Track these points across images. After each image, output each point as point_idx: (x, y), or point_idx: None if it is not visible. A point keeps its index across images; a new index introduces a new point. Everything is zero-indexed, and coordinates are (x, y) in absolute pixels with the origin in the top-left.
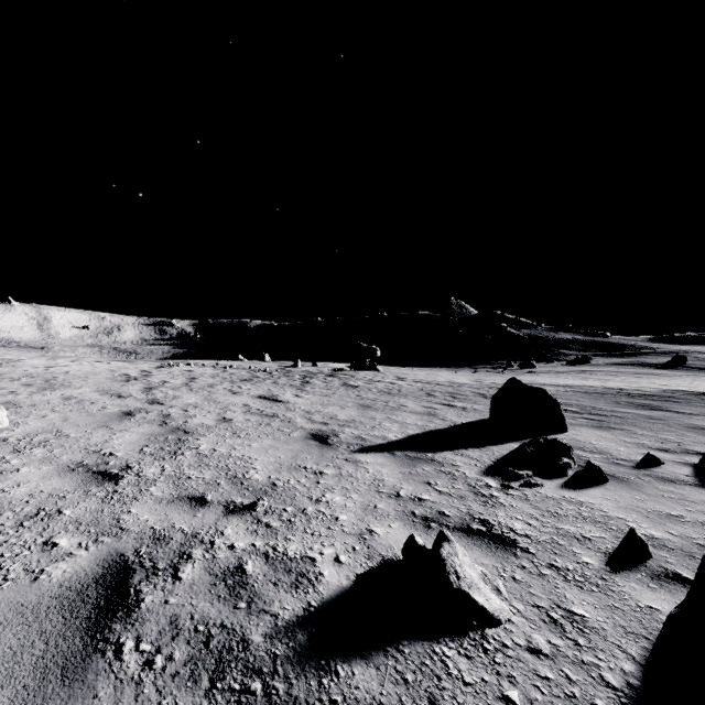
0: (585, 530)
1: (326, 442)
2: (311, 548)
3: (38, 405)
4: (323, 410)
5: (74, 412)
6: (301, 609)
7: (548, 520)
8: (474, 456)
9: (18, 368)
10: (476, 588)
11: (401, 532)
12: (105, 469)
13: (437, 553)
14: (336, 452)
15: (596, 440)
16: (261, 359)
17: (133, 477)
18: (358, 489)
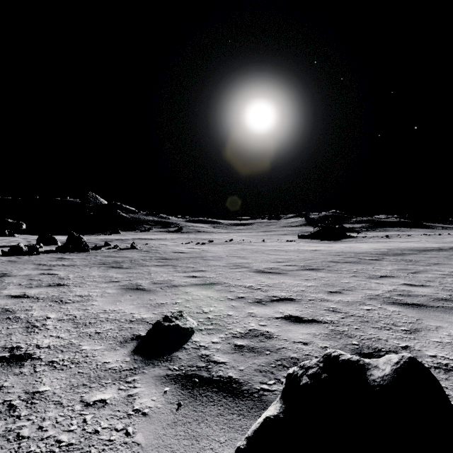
0: None
1: None
2: None
3: None
4: None
5: None
6: None
7: None
8: None
9: None
10: None
11: None
12: None
13: None
14: None
15: None
16: None
17: None
18: None
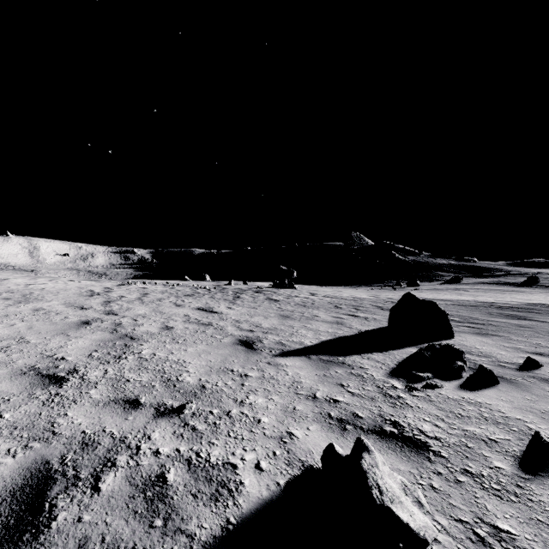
0: (489, 432)
1: (252, 347)
2: (233, 453)
3: (10, 316)
4: (250, 319)
5: (39, 321)
6: (219, 527)
7: (453, 421)
8: (378, 359)
9: (2, 285)
10: (398, 502)
11: (319, 435)
12: (53, 373)
13: (358, 465)
14: (260, 356)
15: (480, 345)
16: (203, 279)
17: (77, 380)
18: (279, 391)
